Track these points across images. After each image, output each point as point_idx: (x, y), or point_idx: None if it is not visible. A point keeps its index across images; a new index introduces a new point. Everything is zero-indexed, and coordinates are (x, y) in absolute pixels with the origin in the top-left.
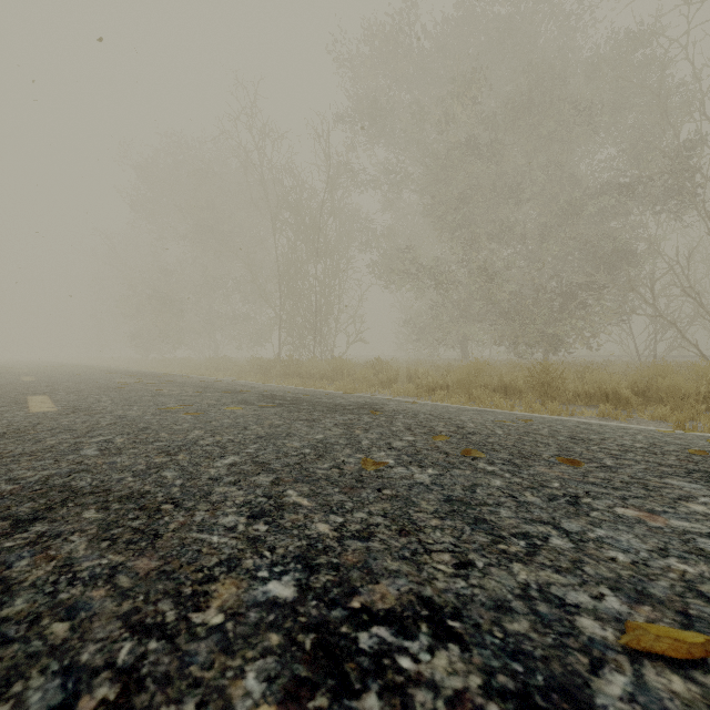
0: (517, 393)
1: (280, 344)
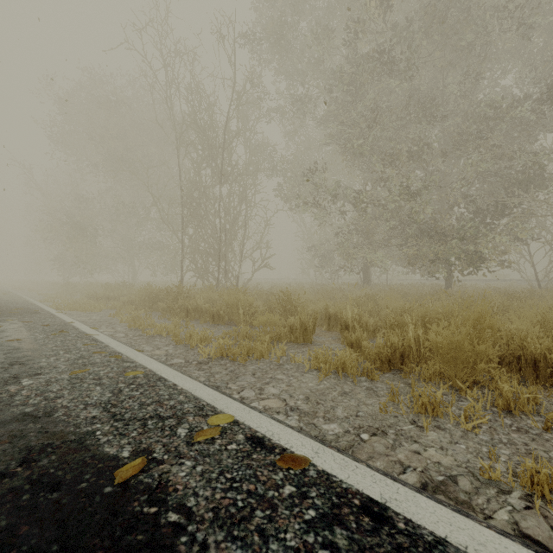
0: None
1: (182, 270)
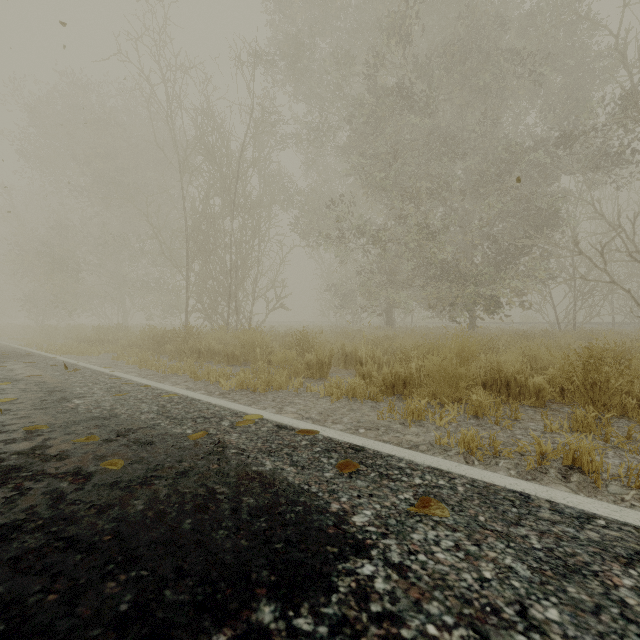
0: (528, 393)
1: (187, 311)
